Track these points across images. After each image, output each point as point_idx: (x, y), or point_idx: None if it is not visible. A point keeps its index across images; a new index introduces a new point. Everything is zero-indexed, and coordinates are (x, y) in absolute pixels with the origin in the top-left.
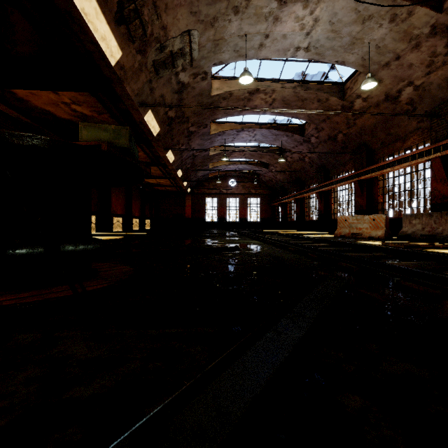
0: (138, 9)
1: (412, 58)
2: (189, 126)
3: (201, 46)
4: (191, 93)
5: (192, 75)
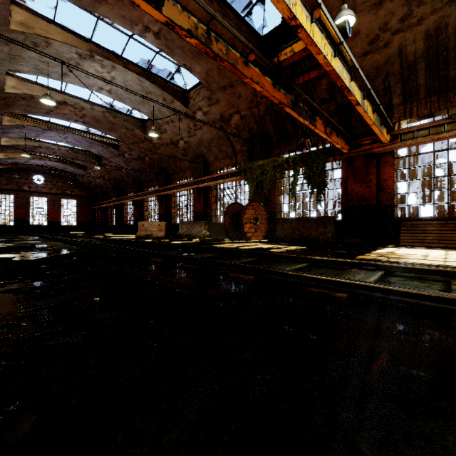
0: None
1: (180, 125)
2: None
3: None
4: None
5: None
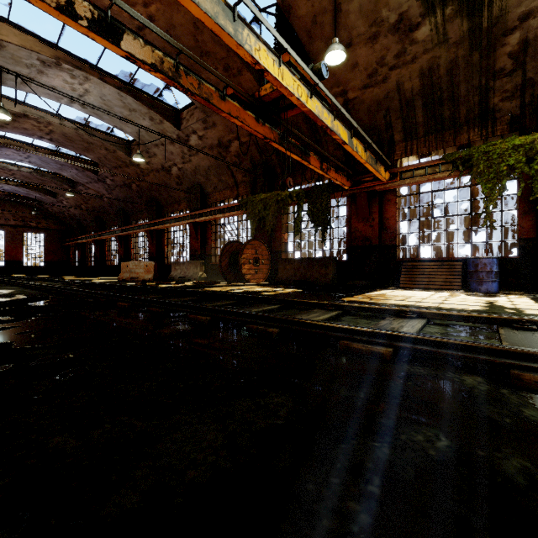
0: None
1: (172, 149)
2: None
3: None
4: None
5: None
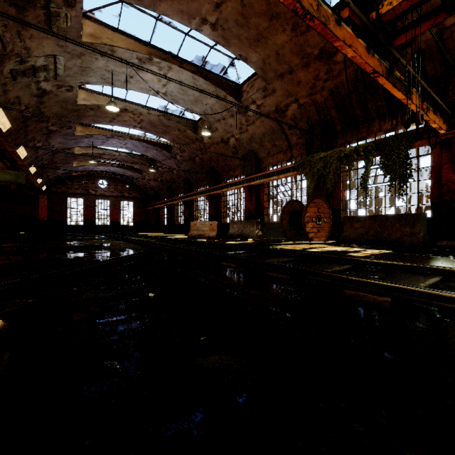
0: (0, 33)
1: (231, 122)
2: (49, 125)
3: (68, 68)
4: (54, 98)
5: (55, 85)
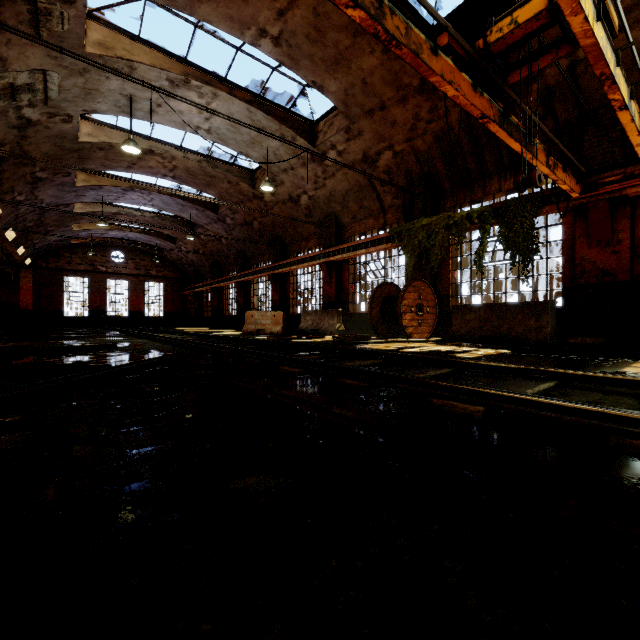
0: None
1: (303, 173)
2: (36, 170)
3: (64, 89)
4: (43, 132)
5: (46, 113)
